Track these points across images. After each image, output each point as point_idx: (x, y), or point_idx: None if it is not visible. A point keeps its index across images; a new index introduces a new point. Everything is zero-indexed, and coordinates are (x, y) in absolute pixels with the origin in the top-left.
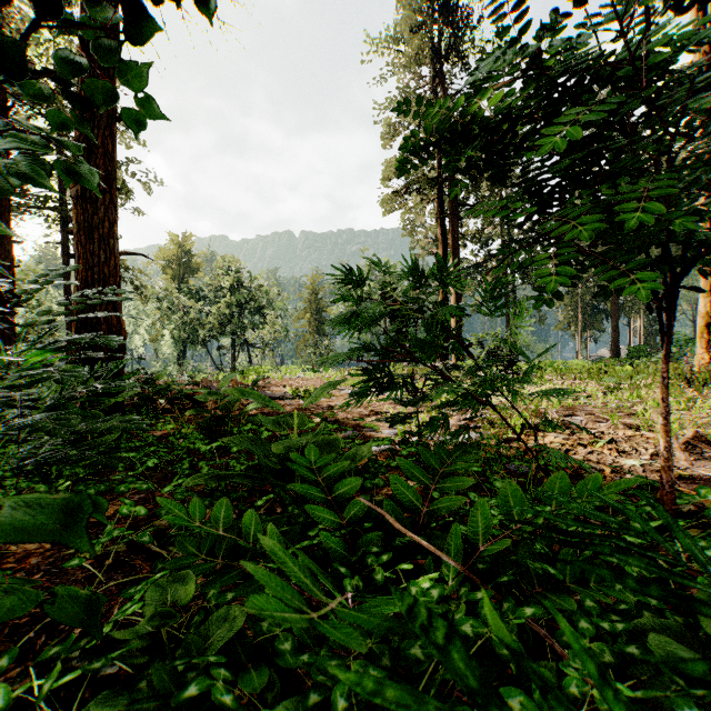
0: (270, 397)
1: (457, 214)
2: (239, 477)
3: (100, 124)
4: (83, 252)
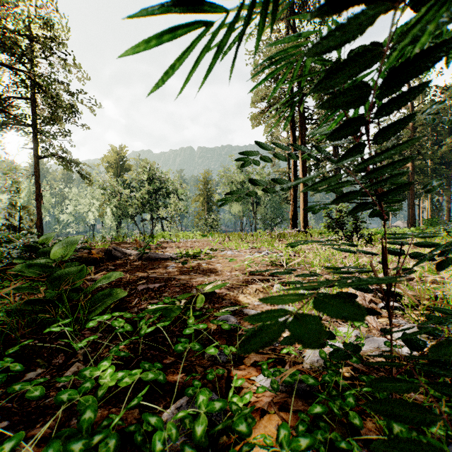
0: (159, 258)
1: (304, 126)
2: None
3: None
4: None
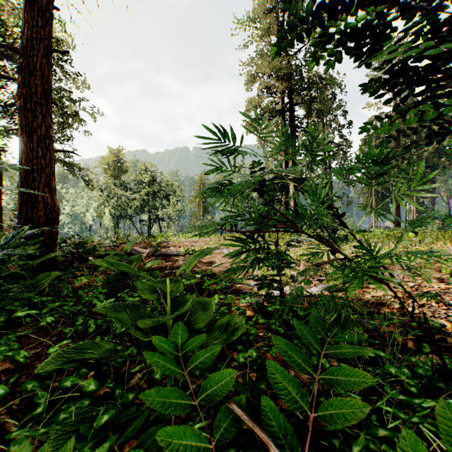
0: (169, 254)
1: (294, 133)
2: (102, 356)
3: (38, 54)
4: (26, 149)
